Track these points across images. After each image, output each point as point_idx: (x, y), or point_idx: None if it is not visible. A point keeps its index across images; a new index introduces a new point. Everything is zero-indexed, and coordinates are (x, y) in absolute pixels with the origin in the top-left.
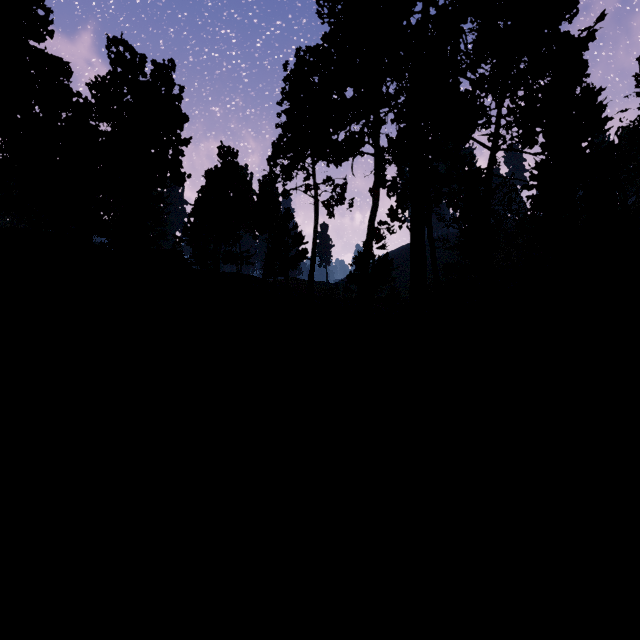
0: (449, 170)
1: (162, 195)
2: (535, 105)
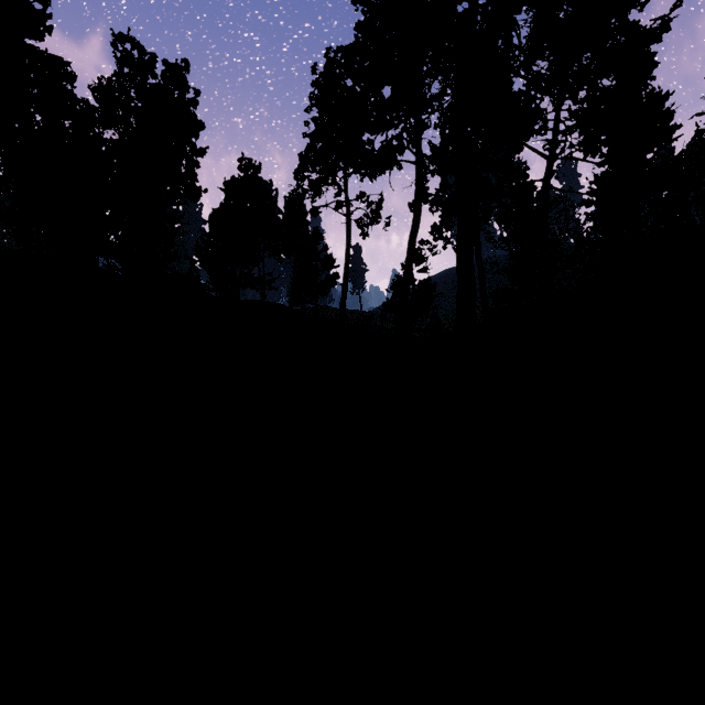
0: (500, 182)
1: (175, 212)
2: (599, 107)
